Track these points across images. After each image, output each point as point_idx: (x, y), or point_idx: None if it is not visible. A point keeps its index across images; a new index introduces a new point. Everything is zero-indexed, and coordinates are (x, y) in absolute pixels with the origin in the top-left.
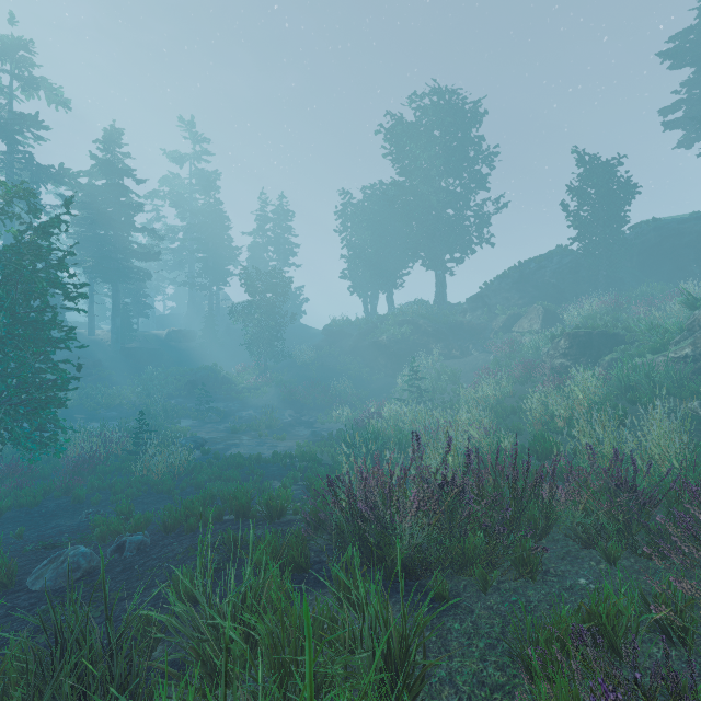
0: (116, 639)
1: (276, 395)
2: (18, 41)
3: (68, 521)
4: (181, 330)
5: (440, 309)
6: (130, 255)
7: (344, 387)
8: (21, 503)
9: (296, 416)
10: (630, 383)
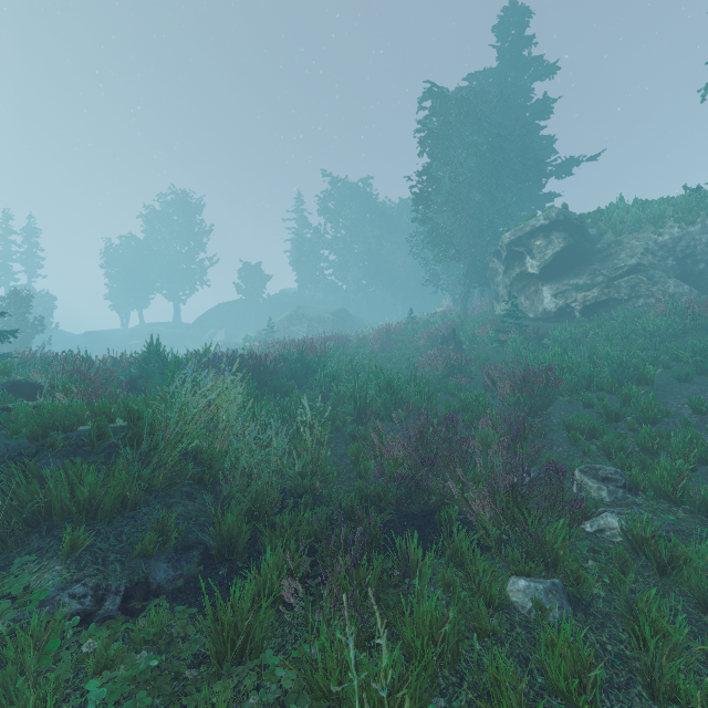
0: None
1: None
2: None
3: None
4: None
5: (177, 325)
6: None
7: None
8: None
9: None
10: None
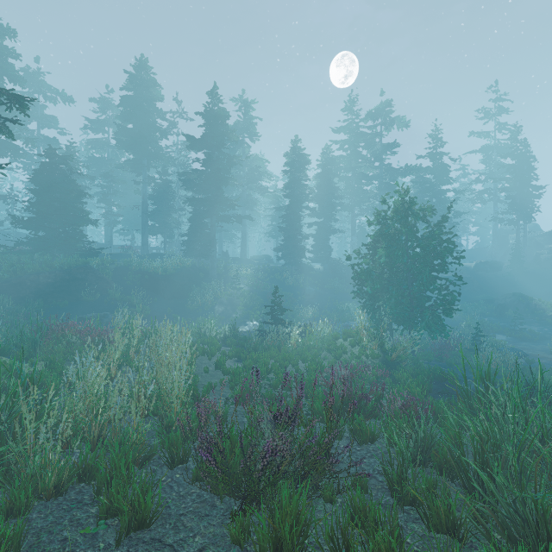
0: (548, 396)
1: None
2: (385, 104)
3: None
4: (487, 261)
5: None
6: None
7: None
8: (422, 358)
9: None
10: None
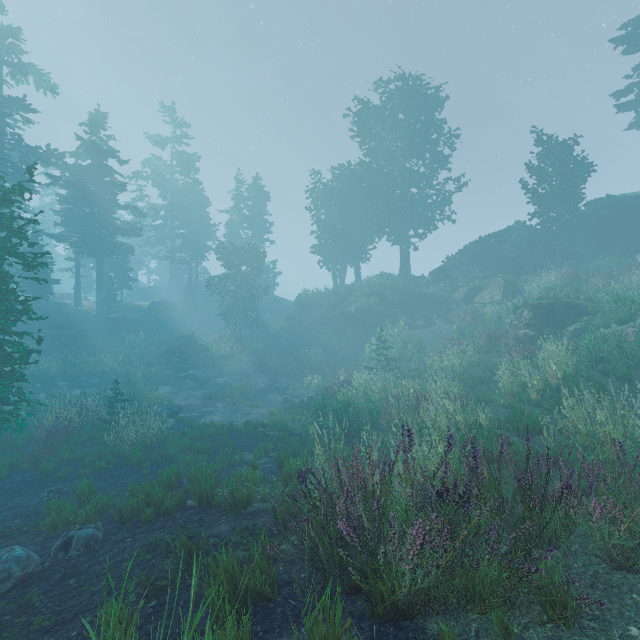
0: None
1: (250, 363)
2: (7, 28)
3: (27, 501)
4: (162, 301)
5: (405, 281)
6: (114, 231)
7: (314, 355)
8: None
9: (269, 383)
10: (601, 354)
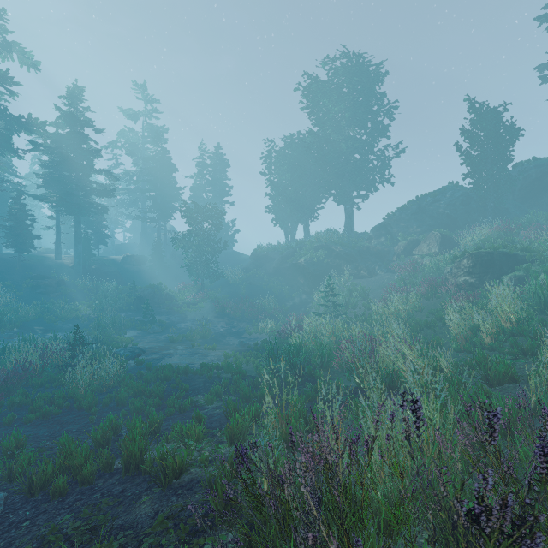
0: None
1: (211, 309)
2: None
3: None
4: (134, 255)
5: (349, 237)
6: (90, 192)
7: (268, 302)
8: None
9: (227, 327)
10: None
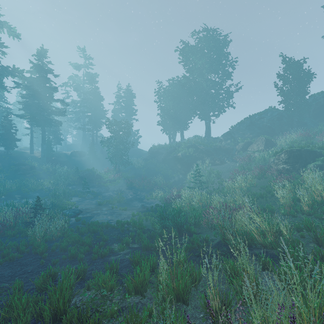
0: None
1: (124, 184)
2: None
3: None
4: (78, 151)
5: (208, 140)
6: (51, 113)
7: (159, 180)
8: None
9: (134, 195)
10: None
